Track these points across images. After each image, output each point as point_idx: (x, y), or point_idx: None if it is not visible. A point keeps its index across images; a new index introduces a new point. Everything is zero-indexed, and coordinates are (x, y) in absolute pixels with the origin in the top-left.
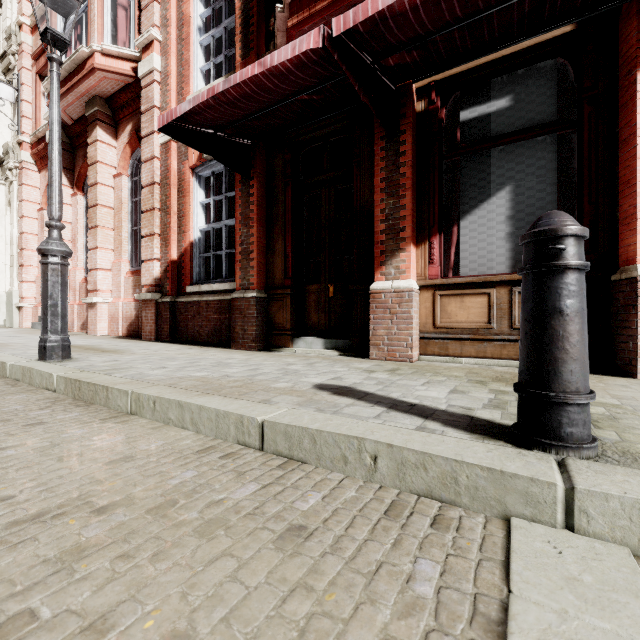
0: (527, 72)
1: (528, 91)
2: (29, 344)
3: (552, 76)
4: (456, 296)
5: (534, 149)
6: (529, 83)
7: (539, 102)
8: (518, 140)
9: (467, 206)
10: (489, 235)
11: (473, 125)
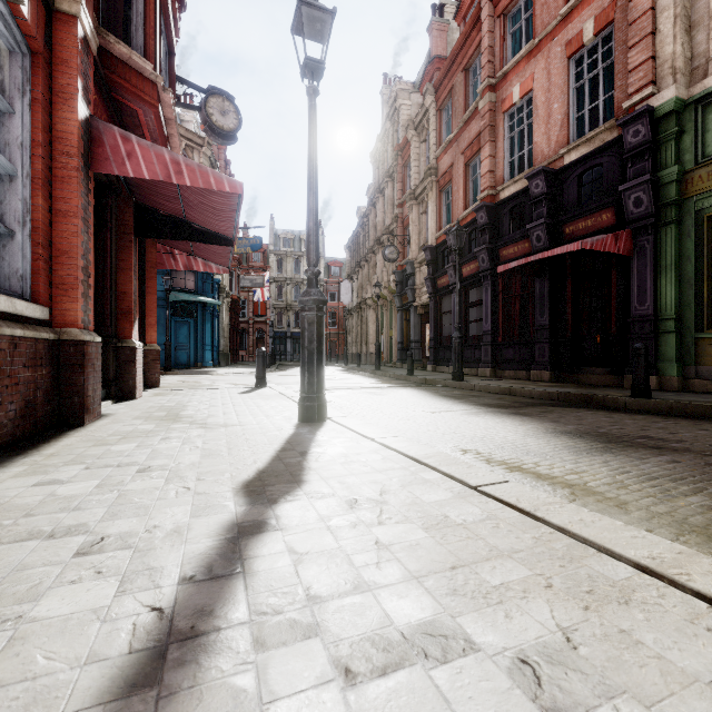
0: None
1: None
2: (351, 522)
3: None
4: None
5: None
6: None
7: None
8: None
9: None
10: None
11: None
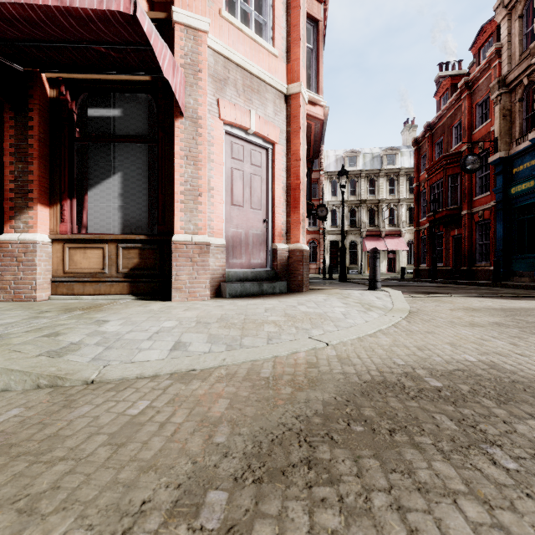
0: (131, 97)
1: (132, 110)
2: None
3: (146, 105)
4: (81, 249)
5: (135, 151)
6: (132, 105)
7: (138, 120)
8: (125, 142)
9: (93, 181)
10: (108, 205)
11: (97, 122)
